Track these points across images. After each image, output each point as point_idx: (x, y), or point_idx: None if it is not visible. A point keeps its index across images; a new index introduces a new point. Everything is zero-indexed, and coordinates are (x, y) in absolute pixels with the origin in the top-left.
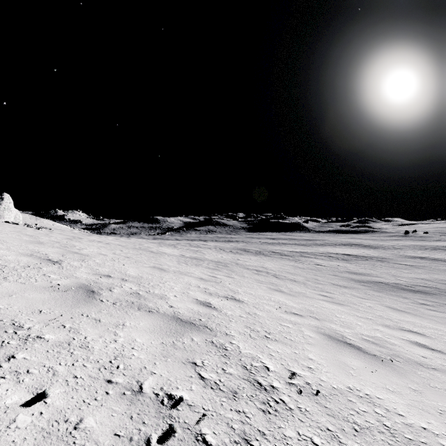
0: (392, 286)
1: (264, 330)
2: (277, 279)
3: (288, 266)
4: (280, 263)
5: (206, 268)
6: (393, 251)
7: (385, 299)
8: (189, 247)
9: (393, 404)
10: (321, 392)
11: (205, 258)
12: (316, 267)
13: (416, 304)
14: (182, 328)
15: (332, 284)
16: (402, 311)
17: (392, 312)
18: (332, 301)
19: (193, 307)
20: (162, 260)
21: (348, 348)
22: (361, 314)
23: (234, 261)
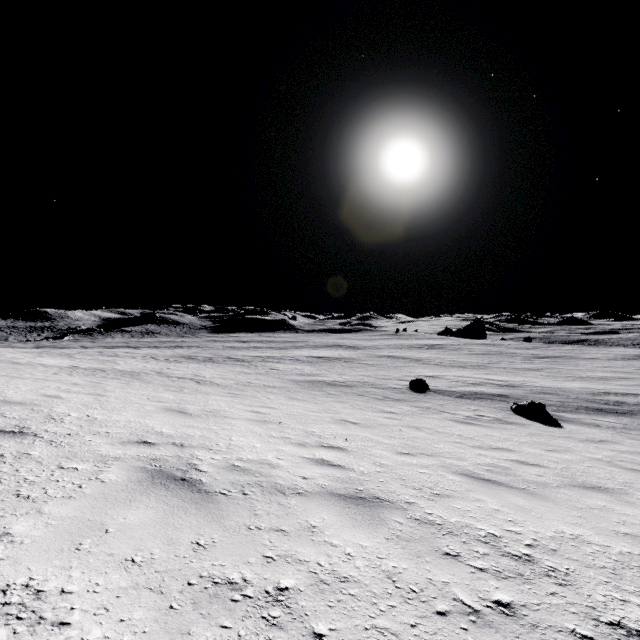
0: (327, 383)
1: (100, 406)
2: (195, 384)
3: (232, 372)
4: (226, 369)
5: (99, 377)
6: (370, 352)
7: (300, 393)
8: (96, 357)
9: (152, 423)
10: (101, 420)
11: (114, 368)
12: (266, 372)
13: (323, 395)
14: (7, 404)
15: (263, 385)
16: (297, 399)
17: (284, 400)
18: (232, 396)
19: (33, 397)
20: (28, 370)
21: (173, 412)
22: (241, 401)
23: (158, 370)
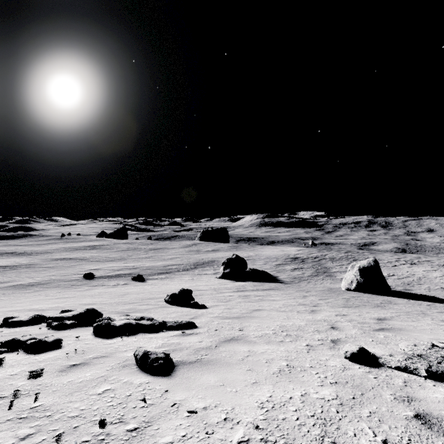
0: (27, 285)
1: None
2: None
3: None
4: None
5: None
6: (44, 256)
7: (16, 293)
8: None
9: None
10: None
11: None
12: None
13: (33, 291)
14: None
15: None
16: (21, 296)
17: (15, 298)
18: None
19: None
20: None
21: None
22: None
23: None
